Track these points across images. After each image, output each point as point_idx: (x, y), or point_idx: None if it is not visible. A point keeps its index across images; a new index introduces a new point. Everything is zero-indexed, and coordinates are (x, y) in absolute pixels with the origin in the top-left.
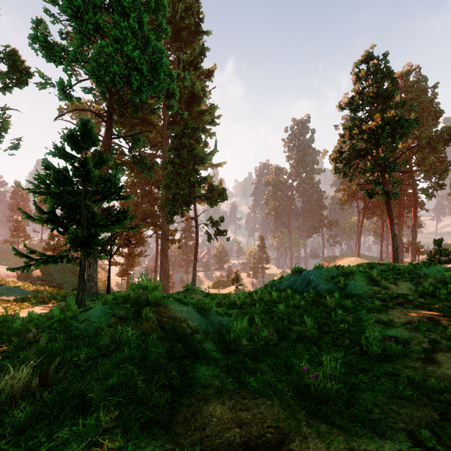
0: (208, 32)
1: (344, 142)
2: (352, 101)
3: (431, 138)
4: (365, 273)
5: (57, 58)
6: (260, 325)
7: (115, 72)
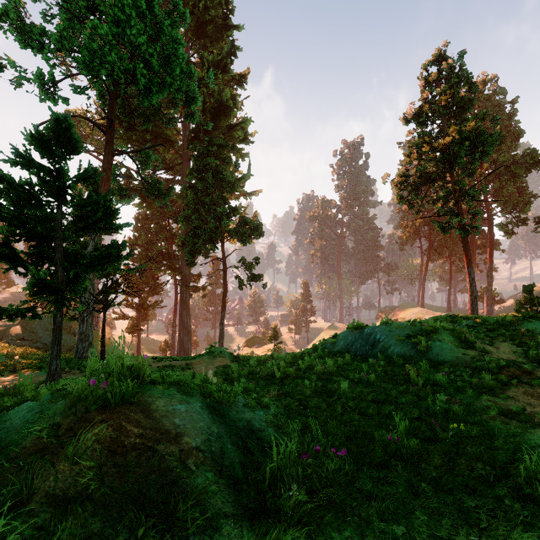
0: (240, 27)
1: (410, 163)
2: (420, 113)
3: (511, 162)
4: (452, 331)
5: (35, 43)
6: (320, 437)
7: (113, 62)
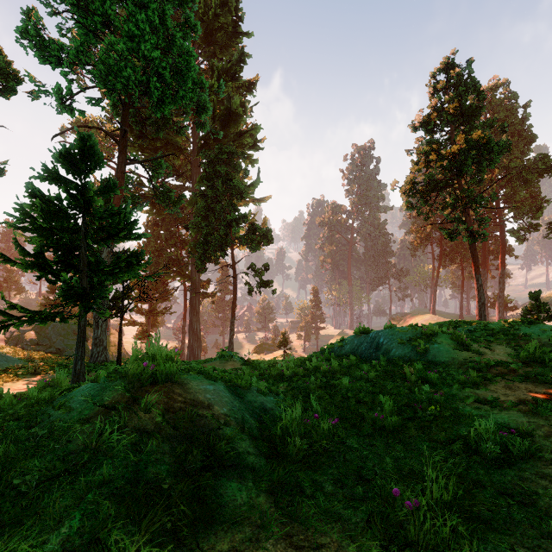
0: (250, 34)
1: (418, 171)
2: (428, 120)
3: (523, 168)
4: (450, 334)
5: (53, 58)
6: (319, 410)
7: (128, 77)
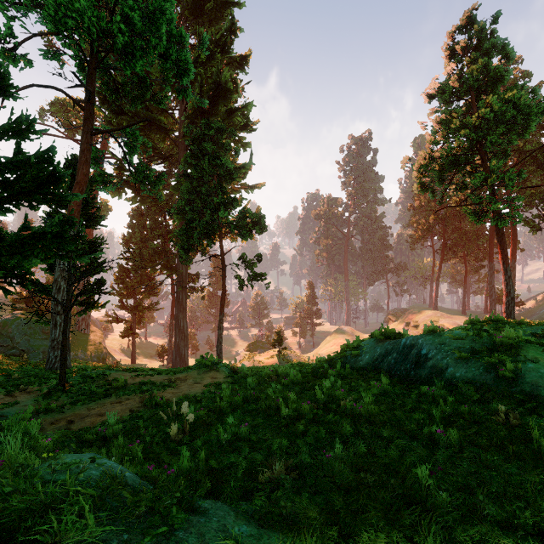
0: (241, 4)
1: (436, 143)
2: (445, 87)
3: (539, 151)
4: (539, 345)
5: None
6: None
7: (82, 11)
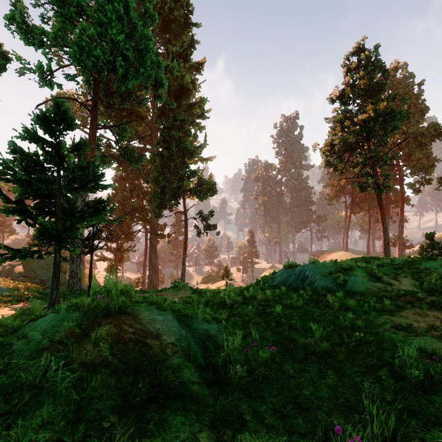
0: (198, 25)
1: (335, 135)
2: (343, 94)
3: (418, 133)
4: (364, 268)
5: (36, 41)
6: (258, 338)
7: (98, 56)
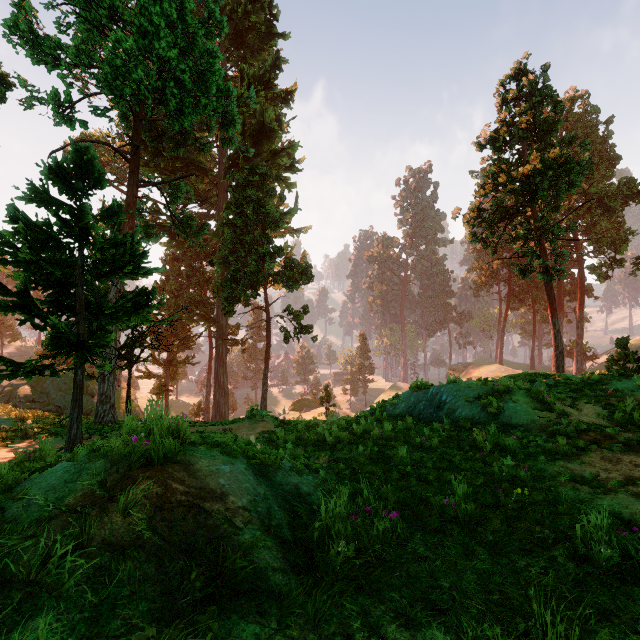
0: (286, 35)
1: (485, 196)
2: (496, 136)
3: (605, 194)
4: (528, 391)
5: (49, 58)
6: (371, 498)
7: (139, 80)
